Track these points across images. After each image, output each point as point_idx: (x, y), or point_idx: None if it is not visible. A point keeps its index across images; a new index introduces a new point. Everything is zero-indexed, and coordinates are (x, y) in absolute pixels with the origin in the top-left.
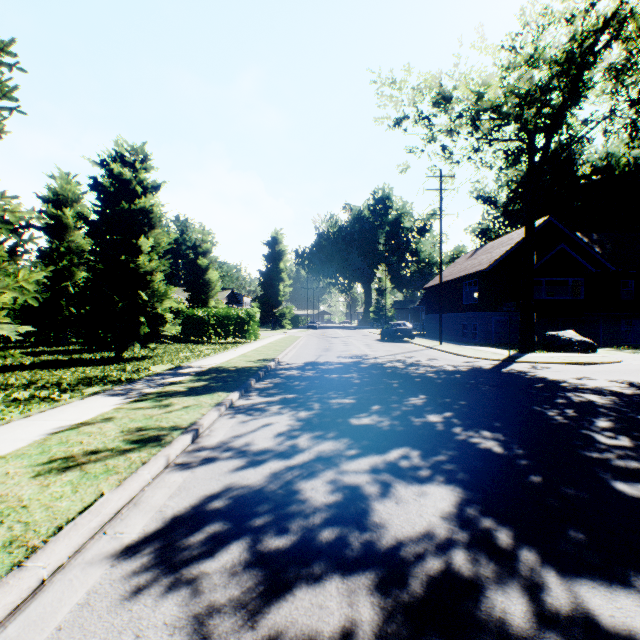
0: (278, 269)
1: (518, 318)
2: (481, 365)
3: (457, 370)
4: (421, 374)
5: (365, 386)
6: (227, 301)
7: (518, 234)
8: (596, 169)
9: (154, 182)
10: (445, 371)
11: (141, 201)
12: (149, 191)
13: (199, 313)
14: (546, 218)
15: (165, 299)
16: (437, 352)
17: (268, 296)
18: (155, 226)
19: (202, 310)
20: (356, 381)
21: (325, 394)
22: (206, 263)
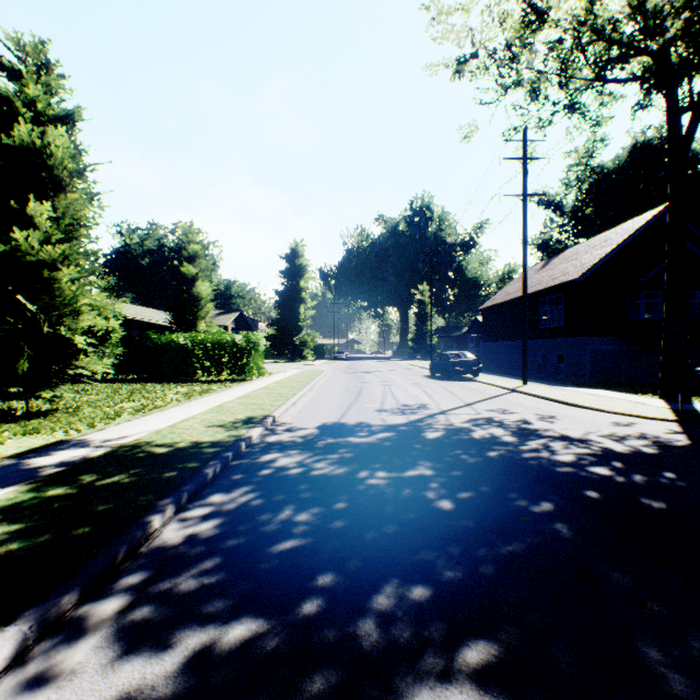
0: (298, 288)
1: (622, 346)
2: (660, 434)
3: (639, 453)
4: (579, 469)
5: (482, 540)
6: (234, 326)
7: (617, 233)
8: (699, 158)
9: (60, 108)
10: (618, 457)
11: (19, 129)
12: (46, 120)
13: (179, 339)
14: (662, 208)
15: (80, 312)
16: (533, 399)
17: (286, 321)
18: (64, 186)
19: (184, 335)
20: (443, 505)
21: (366, 616)
22: (193, 271)
